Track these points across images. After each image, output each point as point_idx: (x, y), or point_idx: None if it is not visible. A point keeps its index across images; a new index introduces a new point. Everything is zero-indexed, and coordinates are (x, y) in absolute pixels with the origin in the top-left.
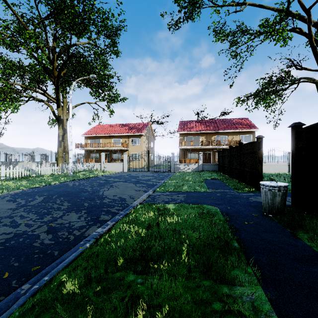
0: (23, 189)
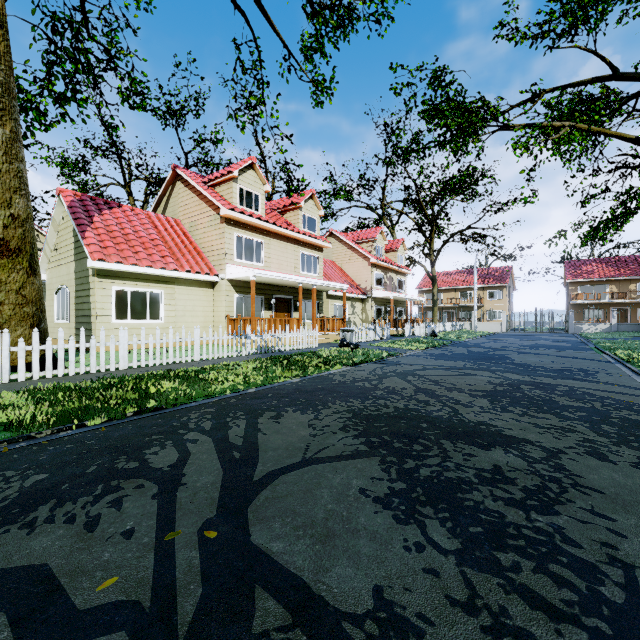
0: (480, 336)
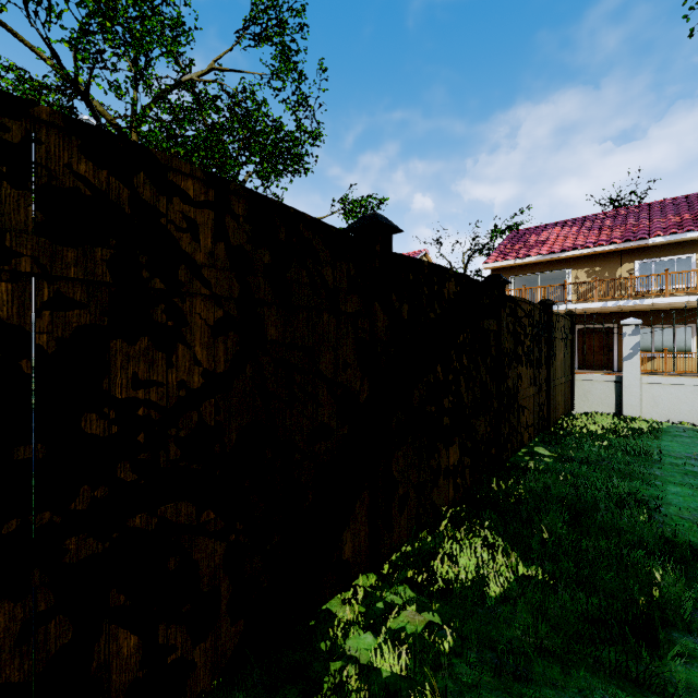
0: None
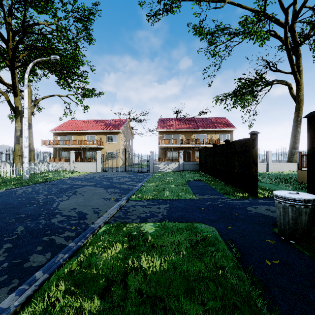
0: None
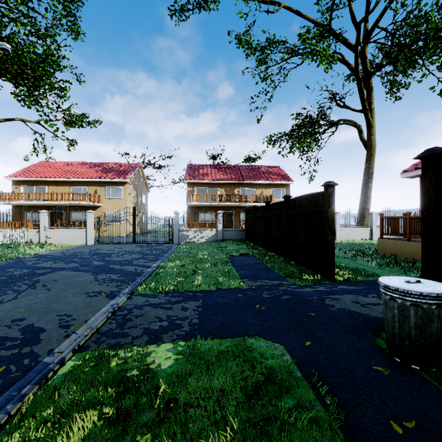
0: None
